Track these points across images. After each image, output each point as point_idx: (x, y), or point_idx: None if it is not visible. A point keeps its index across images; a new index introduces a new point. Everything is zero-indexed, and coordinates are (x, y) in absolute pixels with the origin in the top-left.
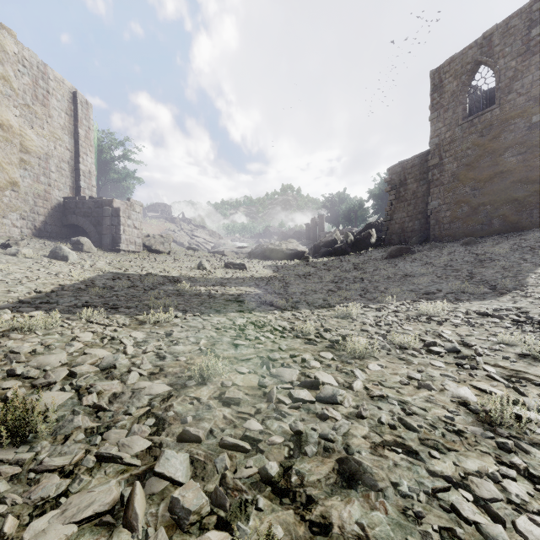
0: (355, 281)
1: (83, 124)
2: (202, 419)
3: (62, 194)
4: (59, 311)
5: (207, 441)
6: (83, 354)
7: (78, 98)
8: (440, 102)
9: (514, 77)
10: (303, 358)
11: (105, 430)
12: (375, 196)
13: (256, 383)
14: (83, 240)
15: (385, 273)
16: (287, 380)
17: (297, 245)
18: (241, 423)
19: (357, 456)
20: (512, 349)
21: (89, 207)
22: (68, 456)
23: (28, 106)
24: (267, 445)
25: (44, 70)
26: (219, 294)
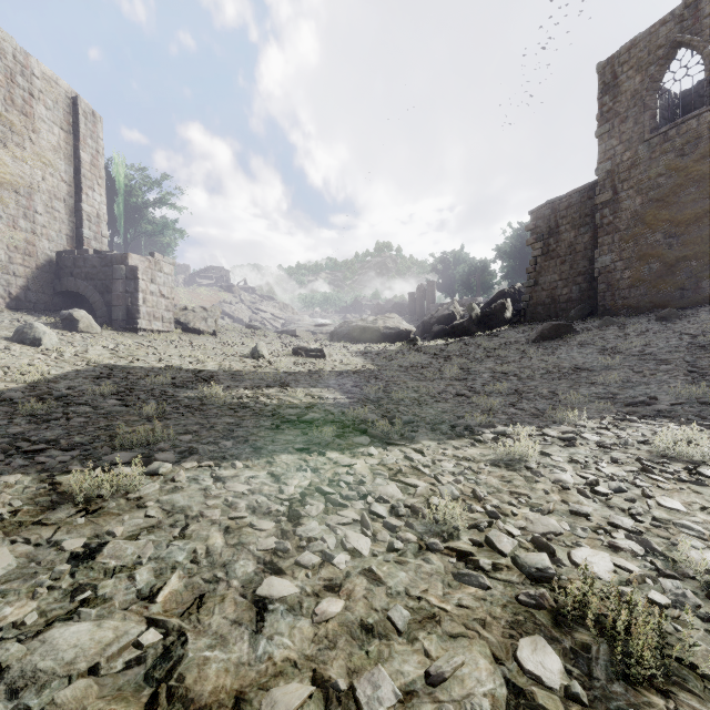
0: (495, 377)
1: (87, 145)
2: None
3: (55, 247)
4: None
5: None
6: None
7: (80, 106)
8: (613, 108)
9: None
10: None
11: None
12: (505, 254)
13: None
14: (78, 313)
15: (540, 365)
16: None
17: (399, 322)
18: None
19: None
20: None
21: (93, 265)
22: None
23: None
24: None
25: (25, 62)
26: (273, 406)
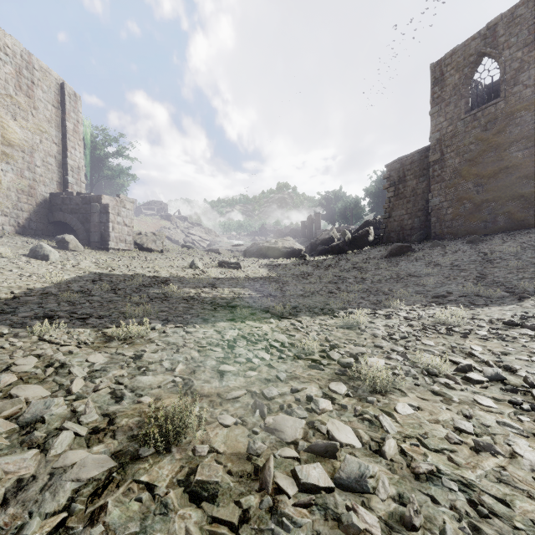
0: (356, 281)
1: (71, 117)
2: None
3: (49, 190)
4: (9, 325)
5: None
6: (8, 396)
7: (66, 90)
8: (441, 96)
9: (520, 68)
10: (309, 395)
11: None
12: (372, 193)
13: (245, 446)
14: (68, 237)
15: (387, 273)
16: (289, 440)
17: (293, 243)
18: None
19: None
20: None
21: (76, 203)
22: None
23: (10, 97)
24: None
25: (28, 59)
26: (210, 298)
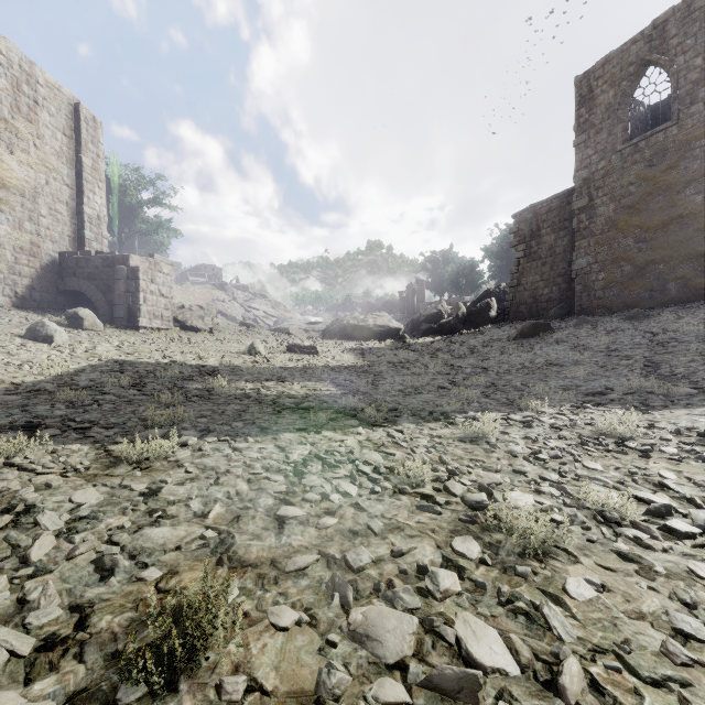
0: (476, 372)
1: (88, 150)
2: None
3: (58, 248)
4: None
5: None
6: None
7: (82, 112)
8: (589, 120)
9: (699, 80)
10: (421, 564)
11: None
12: (493, 254)
13: (313, 674)
14: (83, 312)
15: (518, 361)
16: (391, 659)
17: (389, 321)
18: None
19: None
20: None
21: (95, 265)
22: None
23: (5, 121)
24: None
25: (30, 71)
26: (273, 396)
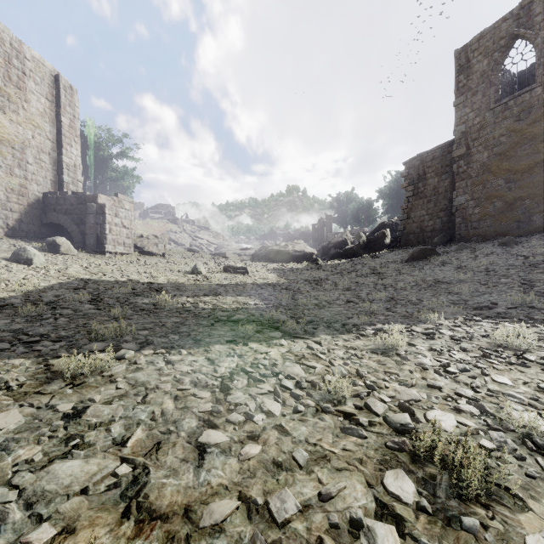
0: (377, 288)
1: (66, 111)
2: None
3: (42, 189)
4: None
5: None
6: None
7: (61, 82)
8: (466, 84)
9: None
10: (354, 517)
11: None
12: (386, 195)
13: None
14: (59, 240)
15: (411, 279)
16: None
17: (304, 247)
18: None
19: None
20: None
21: (71, 203)
22: None
23: None
24: None
25: (19, 48)
26: (208, 310)
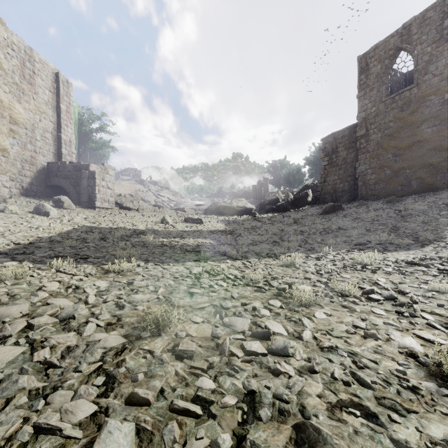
0: (296, 233)
1: (64, 100)
2: (153, 376)
3: (46, 159)
4: (32, 261)
5: (156, 404)
6: (46, 304)
7: (60, 78)
8: (366, 82)
9: (429, 60)
10: (253, 306)
11: (50, 392)
12: (311, 162)
13: (210, 333)
14: (63, 198)
15: (321, 227)
16: (239, 330)
17: (246, 203)
18: (193, 380)
19: (314, 421)
20: (444, 297)
21: (69, 170)
22: (3, 427)
23: (16, 84)
24: (220, 408)
25: (30, 54)
26: (179, 245)
